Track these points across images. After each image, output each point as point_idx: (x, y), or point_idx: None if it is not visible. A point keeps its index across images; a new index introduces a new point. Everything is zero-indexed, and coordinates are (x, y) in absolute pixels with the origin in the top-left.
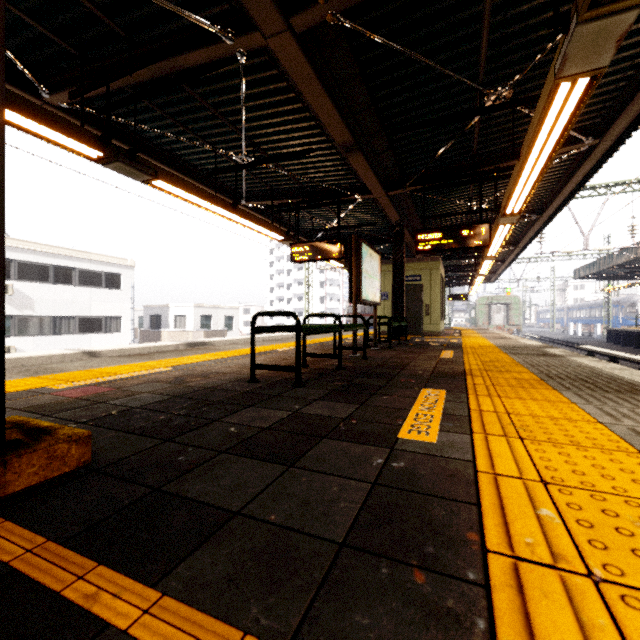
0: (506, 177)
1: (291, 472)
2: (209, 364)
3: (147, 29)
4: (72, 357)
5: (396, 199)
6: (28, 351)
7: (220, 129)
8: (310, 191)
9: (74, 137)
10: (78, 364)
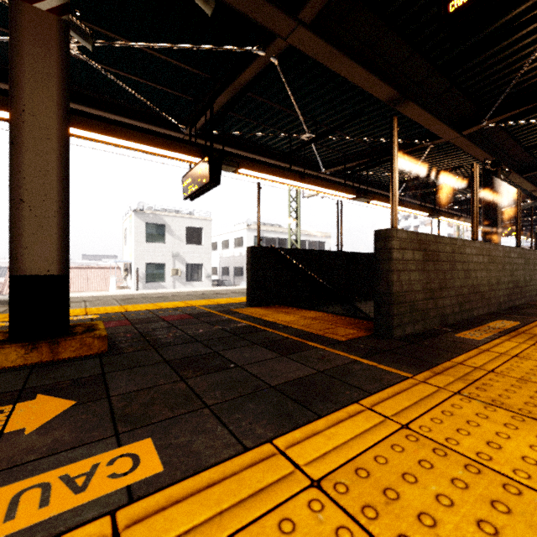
0: None
1: None
2: None
3: (453, 175)
4: None
5: None
6: None
7: None
8: None
9: (428, 213)
10: None
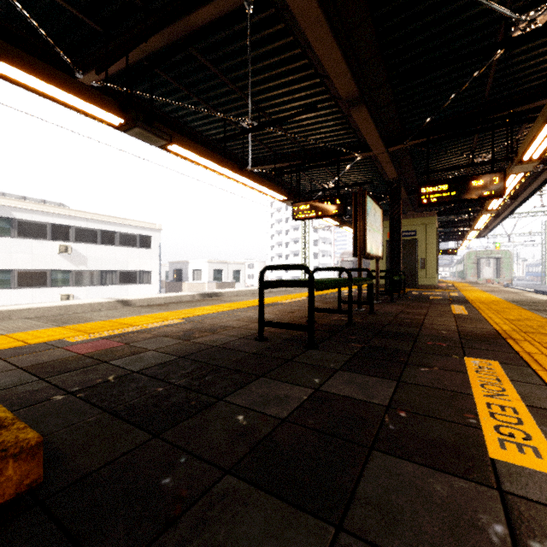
0: (521, 122)
1: None
2: (218, 316)
3: None
4: (108, 305)
5: (394, 156)
6: (82, 298)
7: (228, 97)
8: (310, 153)
9: (97, 104)
10: (104, 314)
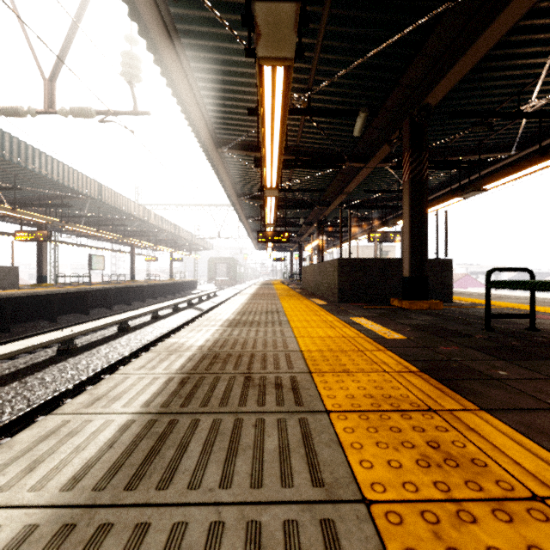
0: None
1: (370, 312)
2: None
3: None
4: None
5: None
6: None
7: None
8: None
9: None
10: None
